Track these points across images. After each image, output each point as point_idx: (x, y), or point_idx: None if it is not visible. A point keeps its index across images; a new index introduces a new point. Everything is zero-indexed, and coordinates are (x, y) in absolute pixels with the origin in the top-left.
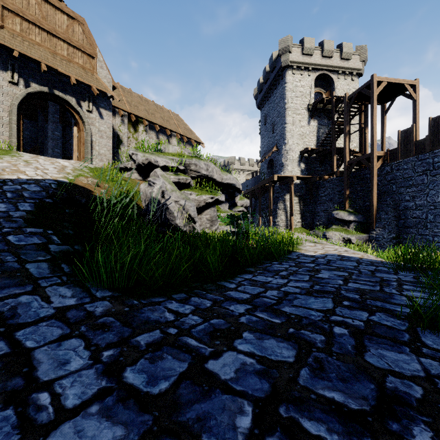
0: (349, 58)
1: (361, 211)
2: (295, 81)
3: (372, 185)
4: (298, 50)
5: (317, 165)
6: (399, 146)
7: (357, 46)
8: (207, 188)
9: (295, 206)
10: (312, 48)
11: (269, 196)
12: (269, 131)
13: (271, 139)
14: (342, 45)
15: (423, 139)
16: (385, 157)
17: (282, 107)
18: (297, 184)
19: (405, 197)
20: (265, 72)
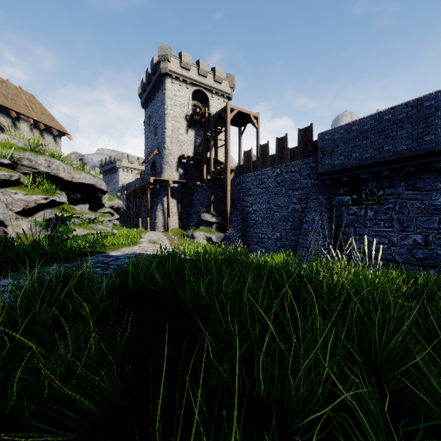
0: (221, 81)
1: (222, 214)
2: (174, 90)
3: (227, 193)
4: (177, 62)
5: (195, 171)
6: (244, 163)
7: (227, 73)
8: (42, 187)
9: (174, 208)
10: (189, 64)
11: (146, 197)
12: (152, 133)
13: (154, 141)
14: (215, 69)
15: (257, 160)
16: (236, 170)
17: (162, 112)
18: (175, 188)
19: (247, 204)
20: (148, 73)
